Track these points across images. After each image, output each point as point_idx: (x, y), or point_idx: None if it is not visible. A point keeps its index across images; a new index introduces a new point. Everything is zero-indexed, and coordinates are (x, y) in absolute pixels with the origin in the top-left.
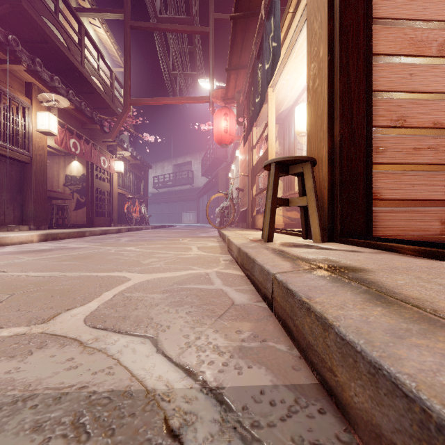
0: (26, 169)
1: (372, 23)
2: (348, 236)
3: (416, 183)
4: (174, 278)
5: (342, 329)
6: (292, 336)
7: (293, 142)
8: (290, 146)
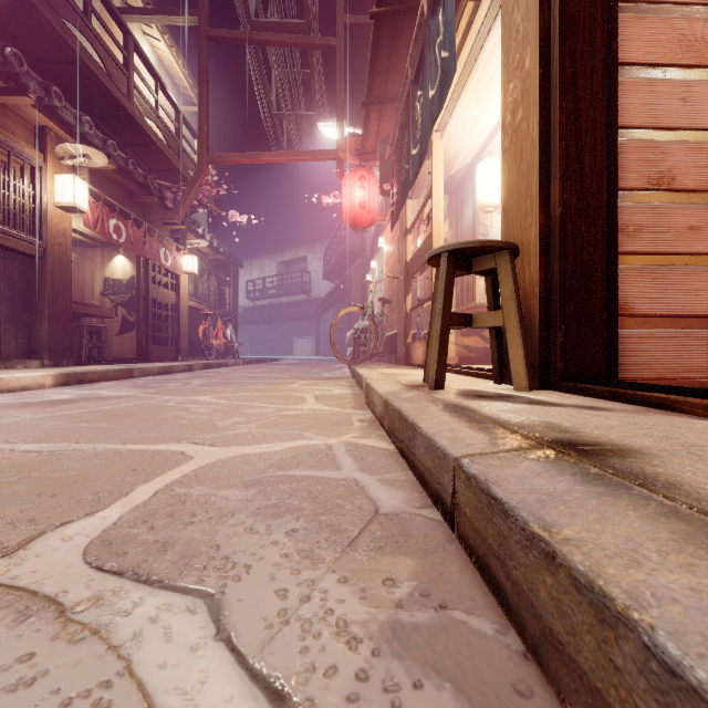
0: (36, 267)
1: (617, 10)
2: (575, 380)
3: (693, 287)
4: (270, 456)
5: (665, 642)
6: (502, 598)
7: (473, 223)
8: (469, 229)
